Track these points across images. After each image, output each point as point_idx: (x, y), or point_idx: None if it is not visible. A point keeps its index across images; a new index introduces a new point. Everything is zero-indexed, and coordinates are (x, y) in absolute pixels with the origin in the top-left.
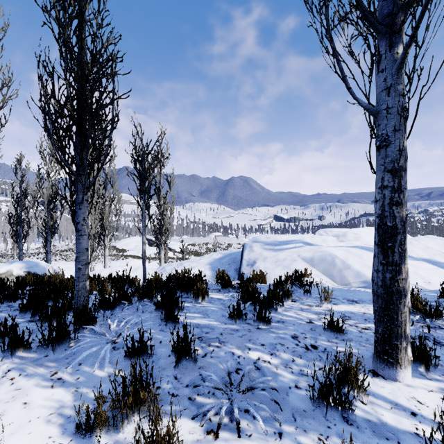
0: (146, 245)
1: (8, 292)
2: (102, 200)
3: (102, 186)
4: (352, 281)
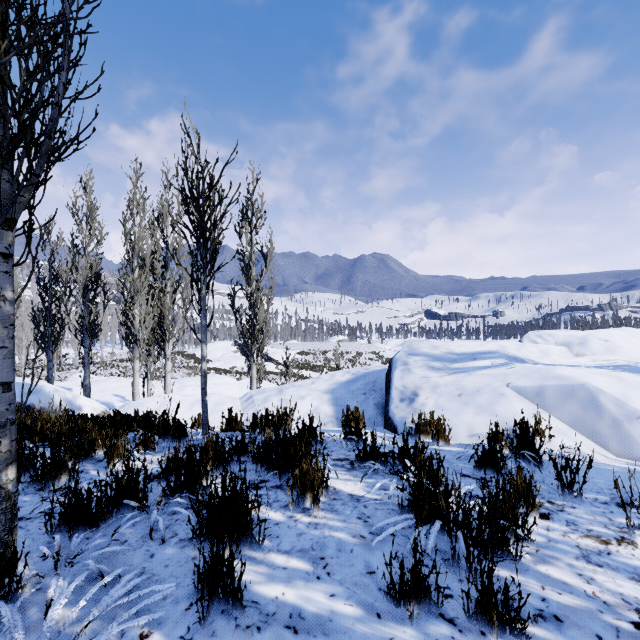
0: (237, 353)
1: None
2: (161, 285)
3: (160, 263)
4: None
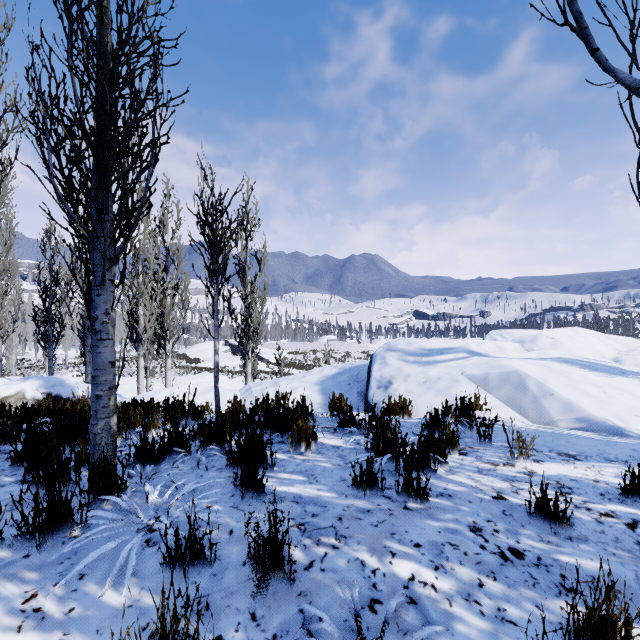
0: (228, 353)
1: (2, 428)
2: (162, 288)
3: (161, 268)
4: (557, 417)
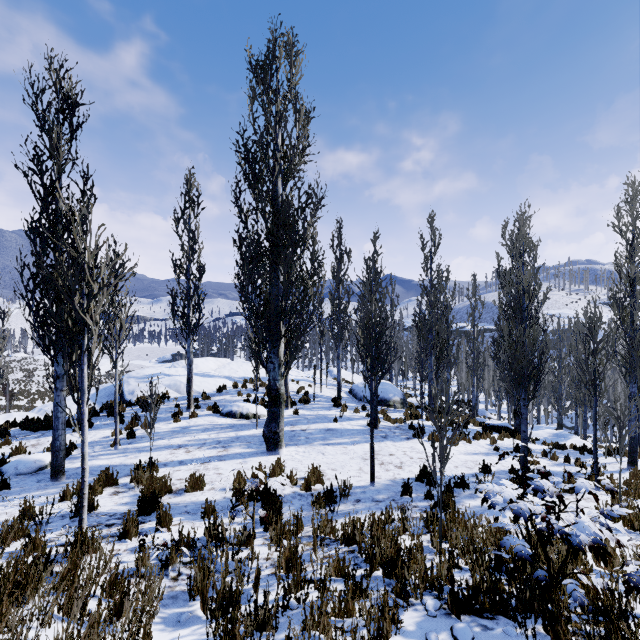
0: None
1: None
2: None
3: None
4: None
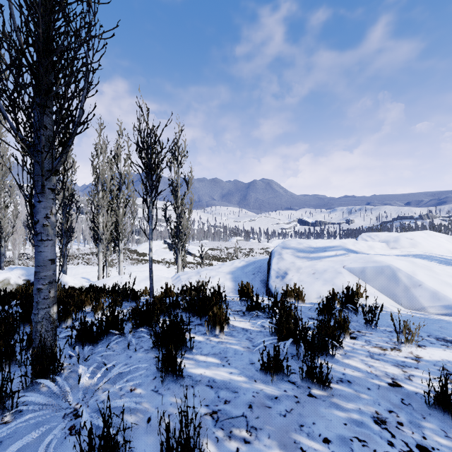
0: (167, 249)
1: None
2: (116, 202)
3: (116, 187)
4: (427, 304)
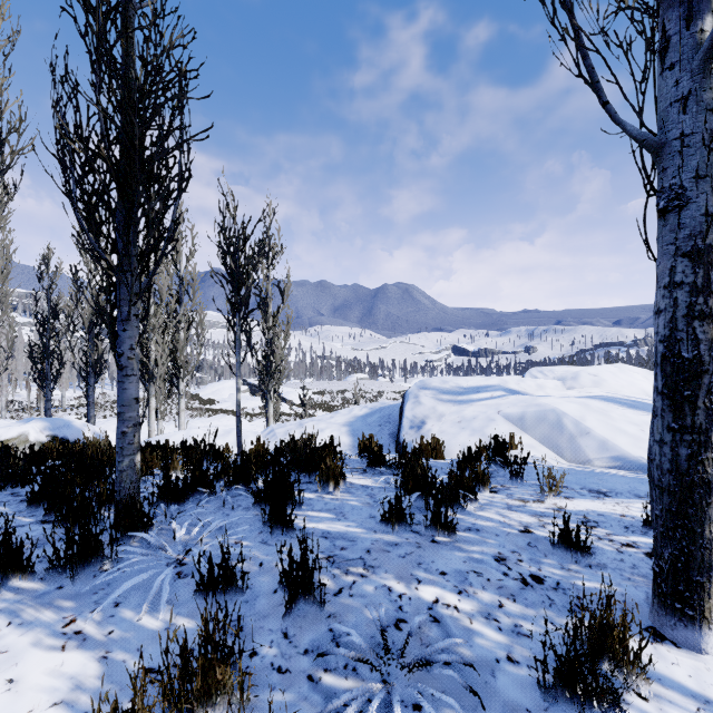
0: (247, 393)
1: (13, 470)
2: (174, 321)
3: (174, 299)
4: (593, 456)
